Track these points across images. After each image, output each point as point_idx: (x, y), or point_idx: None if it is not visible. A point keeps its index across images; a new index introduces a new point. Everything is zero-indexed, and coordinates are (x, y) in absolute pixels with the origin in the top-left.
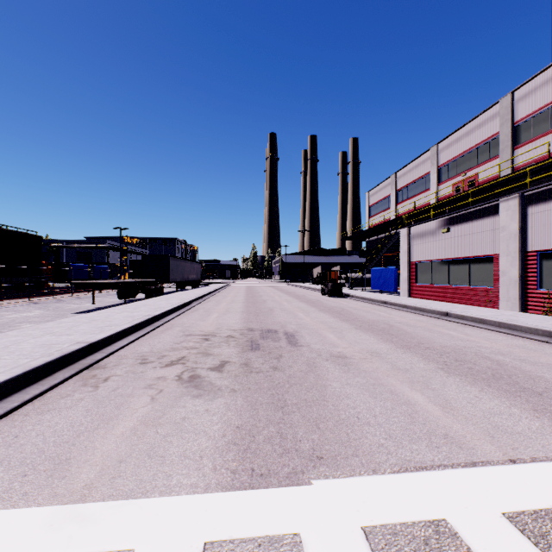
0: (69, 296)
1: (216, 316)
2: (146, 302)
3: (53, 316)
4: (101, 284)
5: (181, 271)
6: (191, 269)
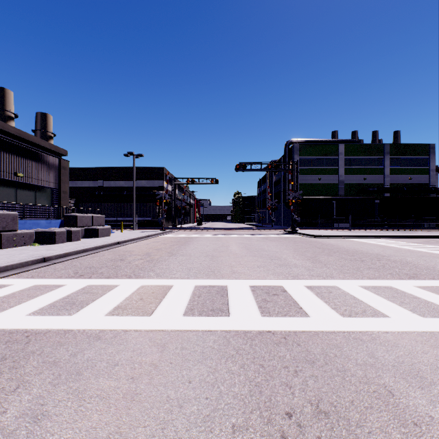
0: None
1: None
2: None
3: None
4: None
5: None
6: None
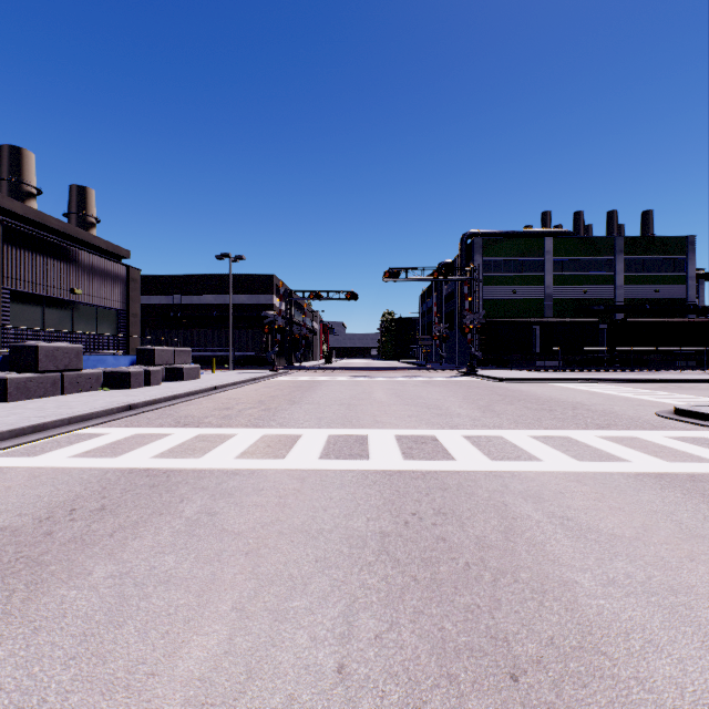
0: None
1: None
2: None
3: None
4: None
5: None
6: None
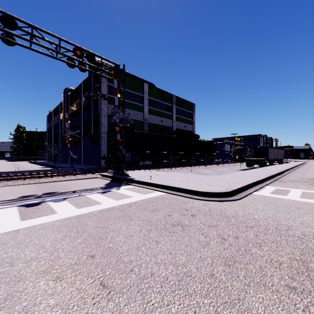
0: (226, 164)
1: (310, 174)
2: (266, 168)
3: (232, 170)
4: (246, 160)
5: (273, 154)
6: (278, 153)
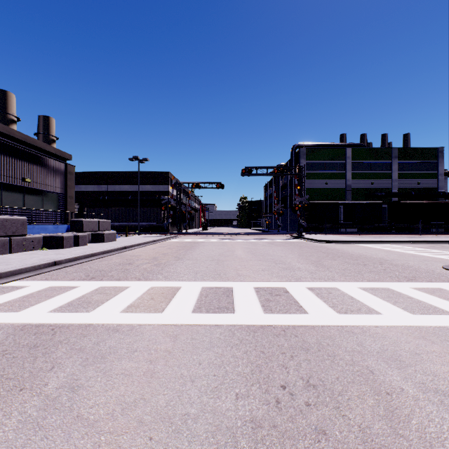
0: None
1: None
2: None
3: None
4: None
5: None
6: None
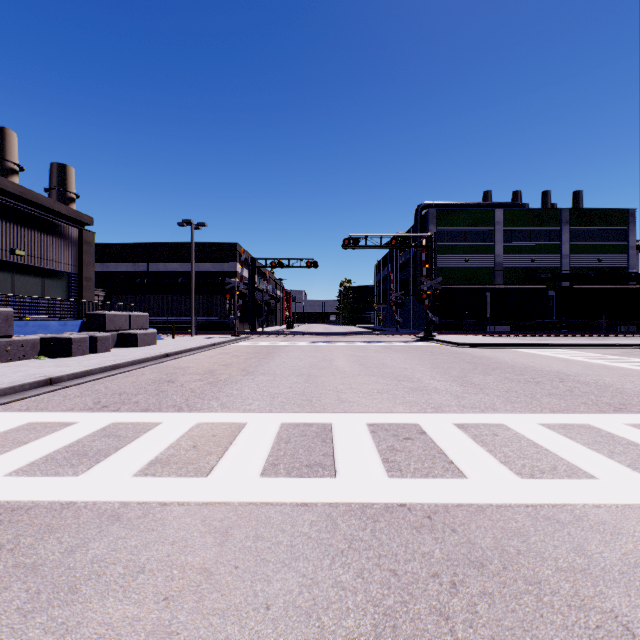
0: None
1: None
2: None
3: None
4: None
5: None
6: None
